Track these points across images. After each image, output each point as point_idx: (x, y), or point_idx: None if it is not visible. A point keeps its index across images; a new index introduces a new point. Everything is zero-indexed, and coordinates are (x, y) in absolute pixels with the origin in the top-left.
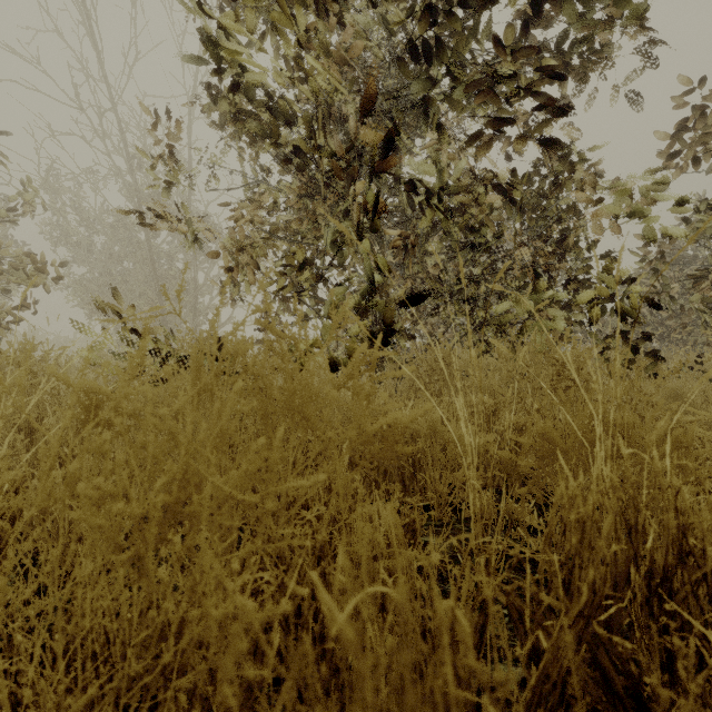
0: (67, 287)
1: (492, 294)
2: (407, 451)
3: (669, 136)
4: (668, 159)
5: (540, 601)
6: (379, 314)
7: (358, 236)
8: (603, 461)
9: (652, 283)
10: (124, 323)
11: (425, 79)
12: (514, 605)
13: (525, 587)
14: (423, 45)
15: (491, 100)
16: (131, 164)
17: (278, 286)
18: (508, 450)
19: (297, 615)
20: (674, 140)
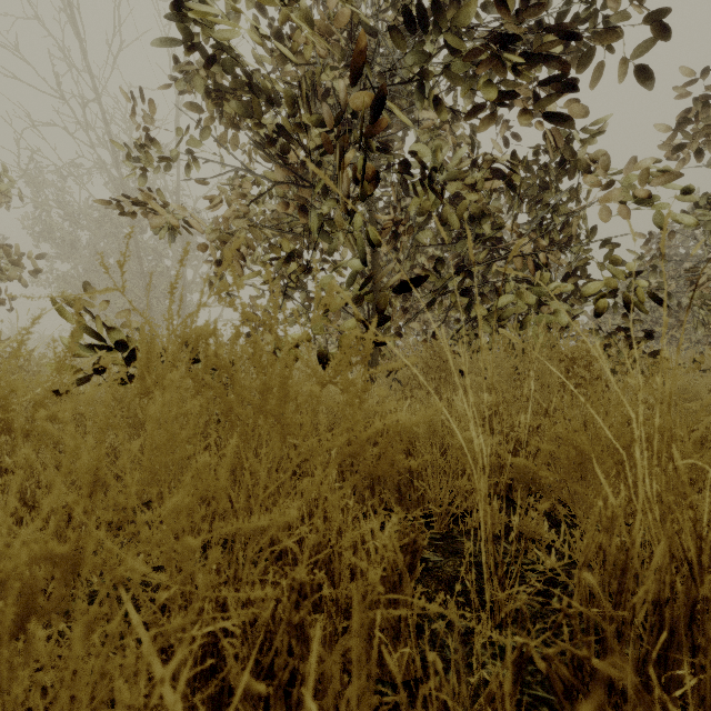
0: (50, 284)
1: (488, 289)
2: (411, 465)
3: (670, 127)
4: (668, 151)
5: (592, 670)
6: (372, 309)
7: (350, 216)
8: (647, 472)
9: (650, 279)
10: (92, 315)
11: (422, 51)
12: (557, 675)
13: (573, 652)
14: (420, 11)
15: (494, 71)
16: (117, 157)
17: (265, 278)
18: (513, 453)
19: (270, 672)
20: (675, 131)
